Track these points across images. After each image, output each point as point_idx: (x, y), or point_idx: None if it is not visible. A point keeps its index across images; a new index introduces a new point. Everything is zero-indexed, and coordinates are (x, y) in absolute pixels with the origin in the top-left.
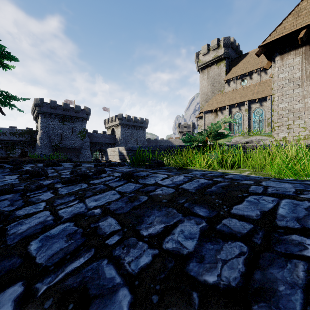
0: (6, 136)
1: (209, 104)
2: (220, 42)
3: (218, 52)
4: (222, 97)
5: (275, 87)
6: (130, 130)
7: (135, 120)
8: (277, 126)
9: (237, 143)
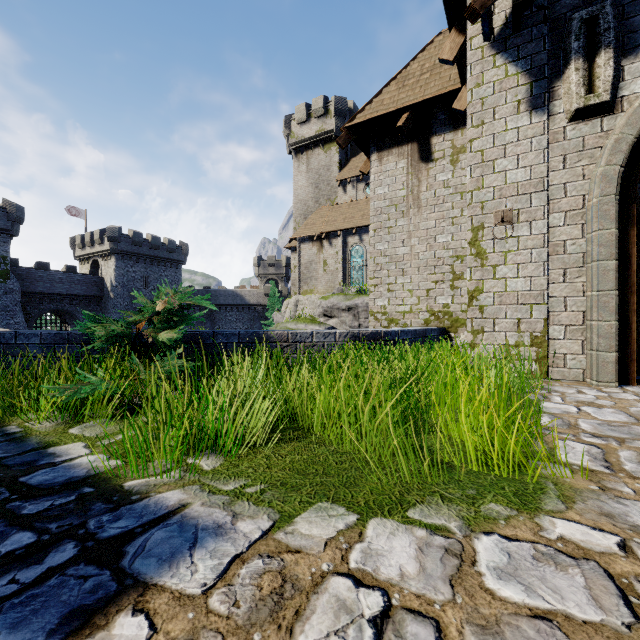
0: None
1: (308, 224)
2: (330, 105)
3: (325, 122)
4: (332, 213)
5: (371, 211)
6: (141, 265)
7: (154, 245)
8: (374, 284)
9: (335, 308)
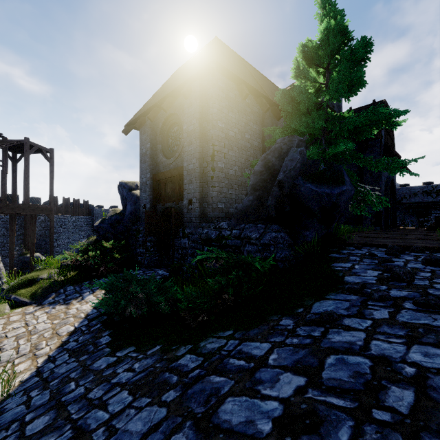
0: (417, 198)
1: None
2: None
3: None
4: None
5: None
6: None
7: None
8: None
9: None
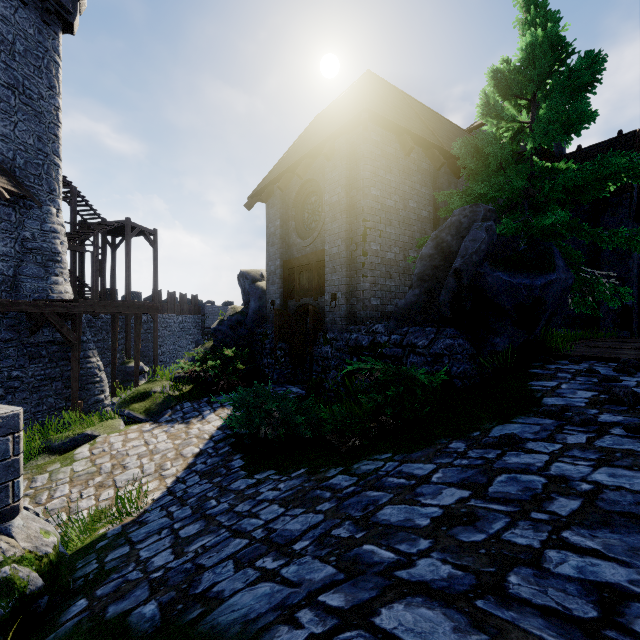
0: None
1: None
2: None
3: None
4: None
5: None
6: None
7: None
8: None
9: None
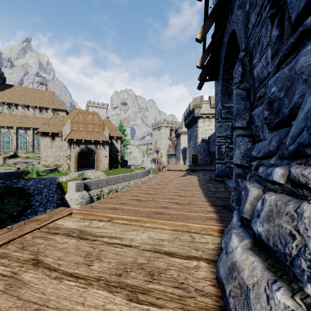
0: None
1: None
2: None
3: None
4: None
5: (42, 146)
6: None
7: None
8: (43, 160)
9: (19, 162)
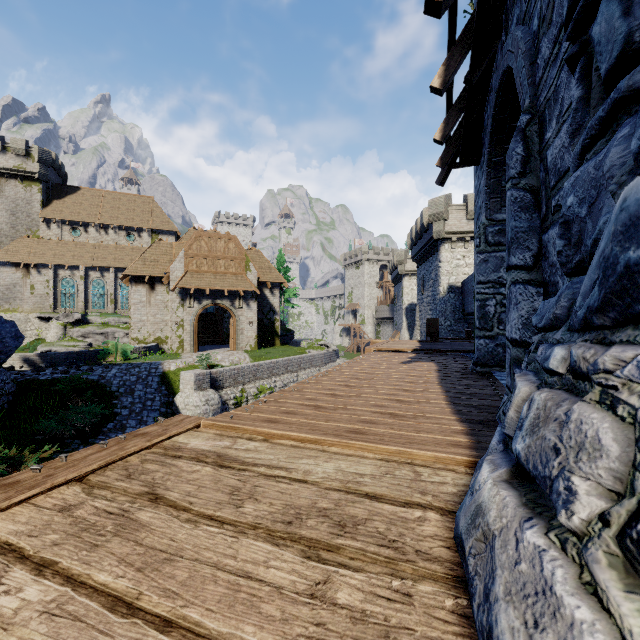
0: None
1: (9, 250)
2: (32, 151)
3: (27, 163)
4: (39, 246)
5: (132, 303)
6: None
7: None
8: (133, 329)
9: (92, 333)
